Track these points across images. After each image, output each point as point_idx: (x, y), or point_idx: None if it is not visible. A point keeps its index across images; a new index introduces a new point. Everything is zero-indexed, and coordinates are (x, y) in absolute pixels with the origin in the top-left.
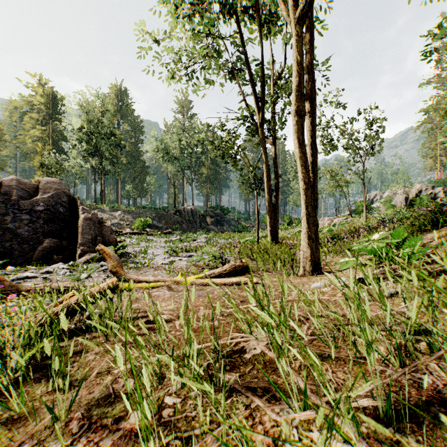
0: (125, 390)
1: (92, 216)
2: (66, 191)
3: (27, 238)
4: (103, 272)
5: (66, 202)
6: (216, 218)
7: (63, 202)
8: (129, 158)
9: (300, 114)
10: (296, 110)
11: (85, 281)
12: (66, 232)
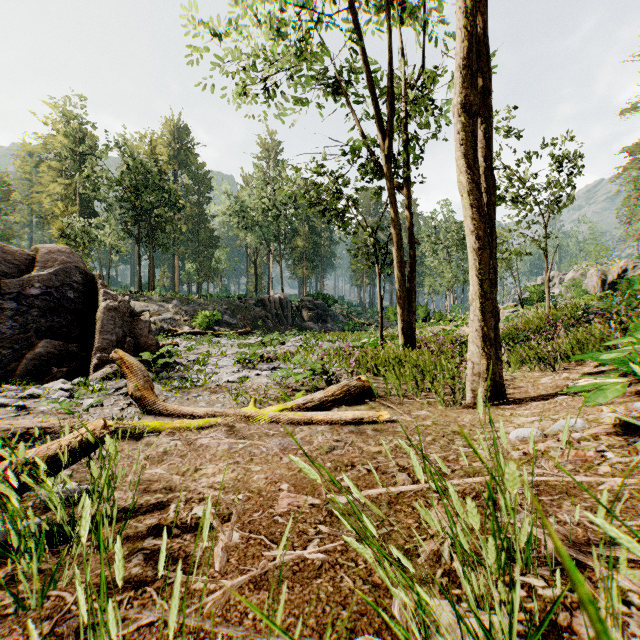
0: None
1: (120, 304)
2: (79, 265)
3: (11, 339)
4: (124, 397)
5: (80, 283)
6: (317, 312)
7: (74, 283)
8: (190, 225)
9: (471, 111)
10: (463, 102)
11: (87, 414)
12: (76, 330)
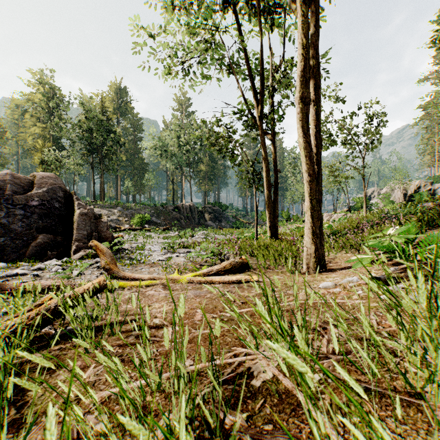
0: (93, 433)
1: (88, 211)
2: (61, 185)
3: (21, 234)
4: (96, 269)
5: (62, 197)
6: (215, 215)
7: (58, 197)
8: (128, 155)
9: (304, 102)
10: (300, 96)
11: (77, 279)
12: (61, 228)
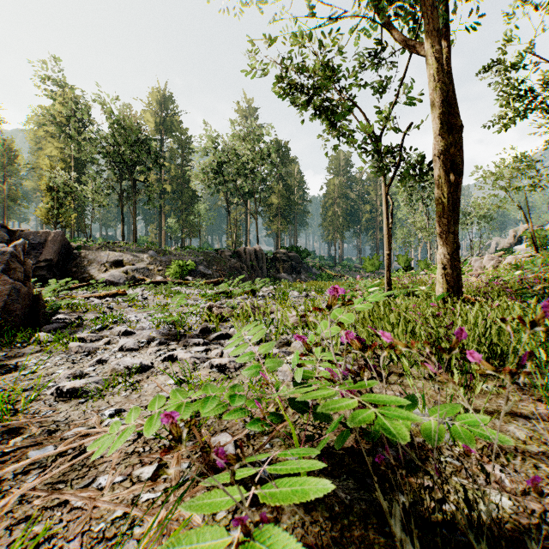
0: None
1: None
2: None
3: None
4: None
5: None
6: (291, 264)
7: None
8: (175, 185)
9: None
10: None
11: None
12: None
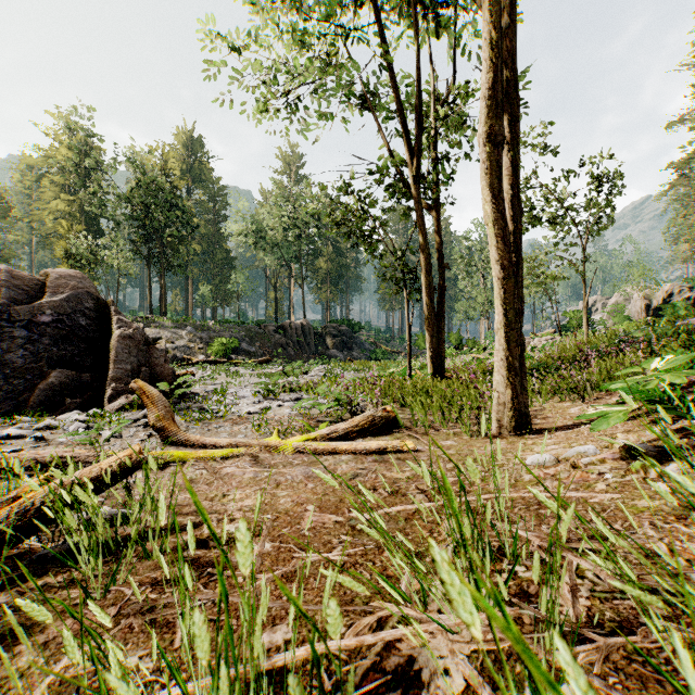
0: None
1: (134, 332)
2: (91, 290)
3: (22, 369)
4: (143, 428)
5: (92, 310)
6: (342, 339)
7: (86, 310)
8: (205, 245)
9: (495, 141)
10: (487, 132)
11: (108, 445)
12: (89, 360)
